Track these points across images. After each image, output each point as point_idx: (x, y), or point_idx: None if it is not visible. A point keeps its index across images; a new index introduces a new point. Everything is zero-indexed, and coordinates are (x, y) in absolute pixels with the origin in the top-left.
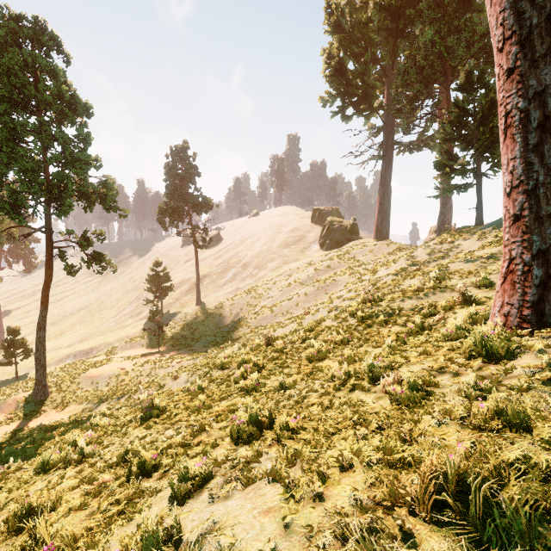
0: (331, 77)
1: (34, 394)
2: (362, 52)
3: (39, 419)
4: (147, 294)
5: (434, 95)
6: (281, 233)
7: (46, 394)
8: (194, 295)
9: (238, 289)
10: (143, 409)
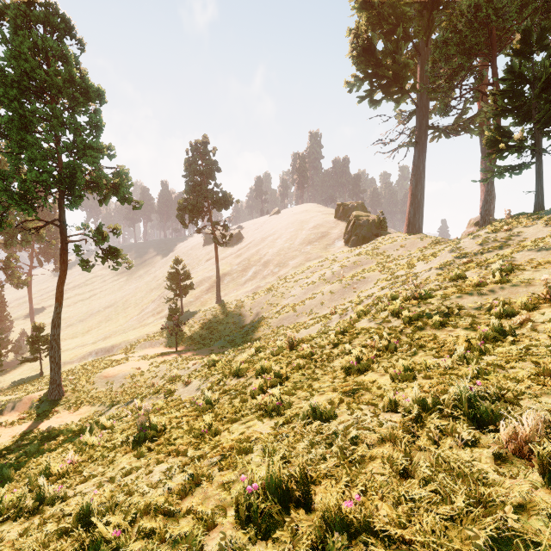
0: (359, 58)
1: (48, 393)
2: (393, 29)
3: (50, 421)
4: (169, 293)
5: (476, 71)
6: (303, 230)
7: (60, 394)
8: (214, 294)
9: (259, 288)
10: (138, 427)
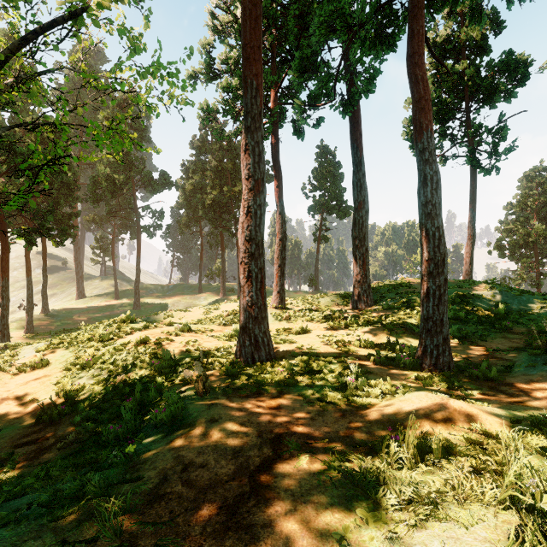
0: None
1: None
2: None
3: None
4: None
5: None
6: None
7: None
8: None
9: None
10: None
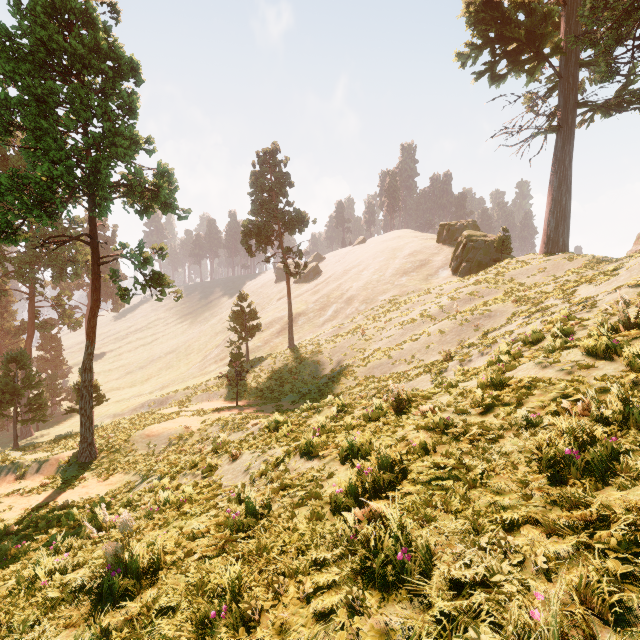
0: (477, 15)
1: (78, 454)
2: None
3: (74, 491)
4: (234, 336)
5: None
6: (395, 259)
7: (92, 455)
8: (286, 337)
9: (341, 329)
10: (107, 561)
